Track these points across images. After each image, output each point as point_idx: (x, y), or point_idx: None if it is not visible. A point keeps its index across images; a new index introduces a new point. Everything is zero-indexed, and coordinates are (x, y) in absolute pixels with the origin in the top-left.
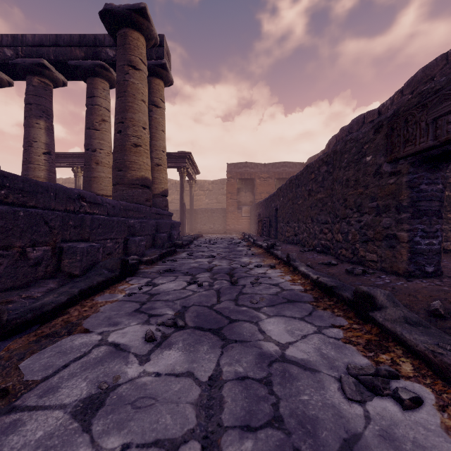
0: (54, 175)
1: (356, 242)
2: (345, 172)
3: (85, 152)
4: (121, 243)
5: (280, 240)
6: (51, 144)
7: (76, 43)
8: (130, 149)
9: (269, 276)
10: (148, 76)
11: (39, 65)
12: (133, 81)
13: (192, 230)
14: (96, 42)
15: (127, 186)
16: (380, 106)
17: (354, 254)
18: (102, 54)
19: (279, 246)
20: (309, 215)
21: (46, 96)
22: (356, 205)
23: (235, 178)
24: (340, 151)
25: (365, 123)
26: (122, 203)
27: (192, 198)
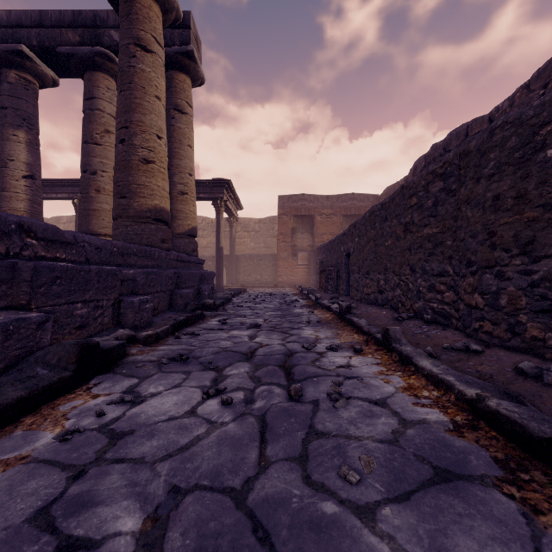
0: (40, 208)
1: (520, 311)
2: (491, 184)
3: (81, 175)
4: (108, 307)
5: (354, 298)
6: (36, 164)
7: (68, 22)
8: (138, 165)
9: (359, 375)
10: (169, 69)
11: (16, 54)
12: (142, 67)
13: (232, 282)
14: (96, 22)
15: (133, 220)
16: (493, 110)
17: (513, 333)
18: (104, 38)
19: (356, 309)
20: (405, 262)
21: (28, 97)
22: (519, 242)
23: (289, 215)
24: (479, 150)
25: (469, 136)
26: (115, 243)
27: (232, 241)
